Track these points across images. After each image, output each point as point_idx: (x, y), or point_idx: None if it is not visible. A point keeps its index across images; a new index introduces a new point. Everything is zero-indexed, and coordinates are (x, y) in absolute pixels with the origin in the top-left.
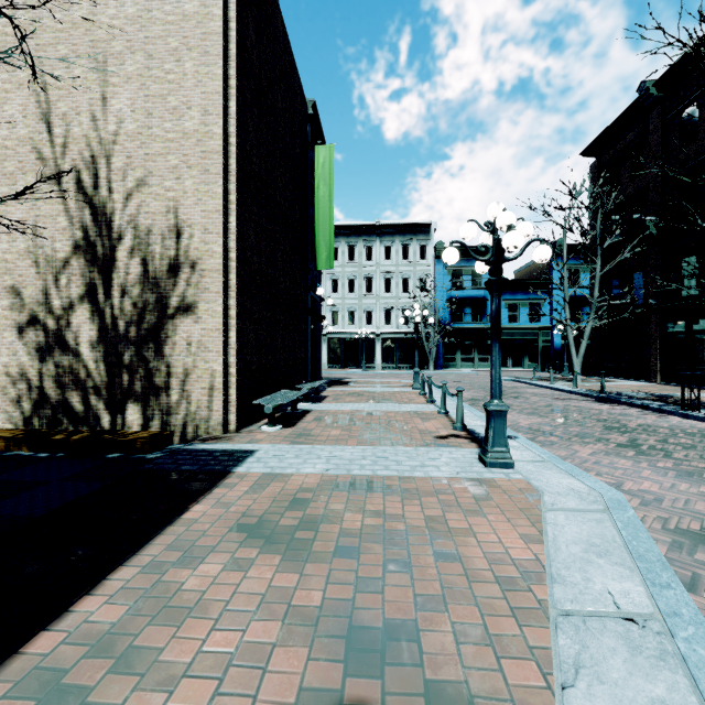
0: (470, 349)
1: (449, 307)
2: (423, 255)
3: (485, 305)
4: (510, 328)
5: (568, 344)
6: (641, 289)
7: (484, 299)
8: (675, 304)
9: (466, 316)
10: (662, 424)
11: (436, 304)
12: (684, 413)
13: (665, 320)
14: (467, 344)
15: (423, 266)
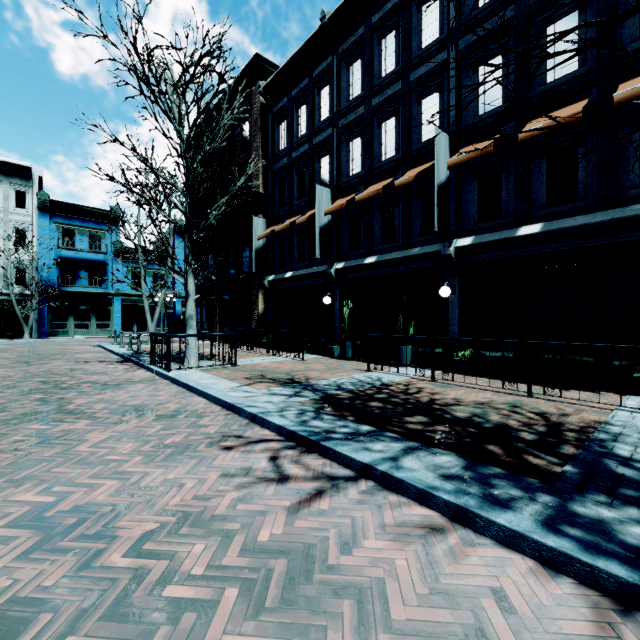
0: (87, 315)
1: (59, 268)
2: (21, 202)
3: (105, 270)
4: (133, 295)
5: (145, 309)
6: (213, 267)
7: (103, 263)
8: (224, 281)
9: (82, 280)
10: (106, 379)
11: (36, 262)
12: (148, 366)
13: (222, 292)
14: (83, 309)
15: (21, 215)
